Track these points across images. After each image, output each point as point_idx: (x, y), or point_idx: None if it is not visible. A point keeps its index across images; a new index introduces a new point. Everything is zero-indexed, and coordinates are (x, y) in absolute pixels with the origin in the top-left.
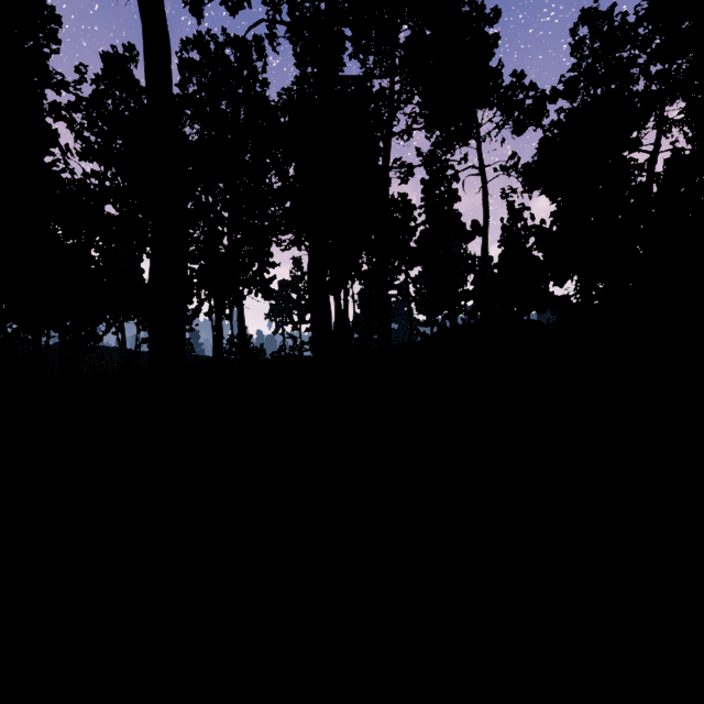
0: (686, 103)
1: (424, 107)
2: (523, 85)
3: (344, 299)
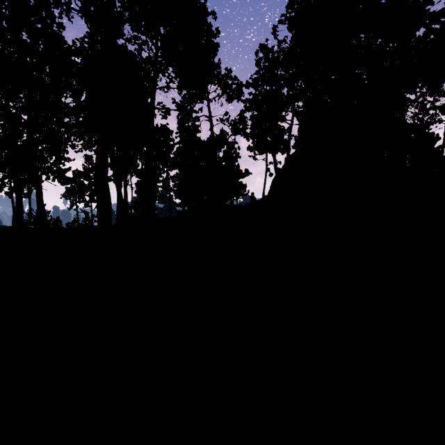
0: (303, 104)
1: (176, 74)
2: (231, 76)
3: (124, 188)
